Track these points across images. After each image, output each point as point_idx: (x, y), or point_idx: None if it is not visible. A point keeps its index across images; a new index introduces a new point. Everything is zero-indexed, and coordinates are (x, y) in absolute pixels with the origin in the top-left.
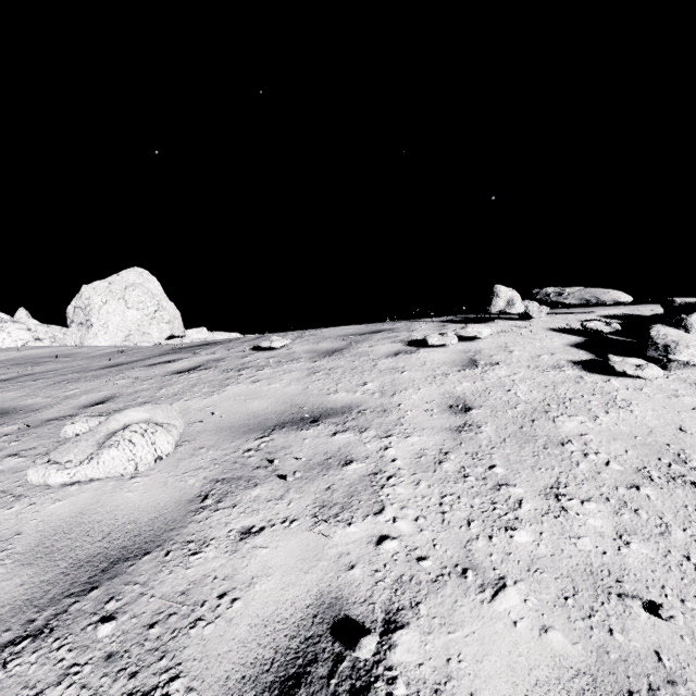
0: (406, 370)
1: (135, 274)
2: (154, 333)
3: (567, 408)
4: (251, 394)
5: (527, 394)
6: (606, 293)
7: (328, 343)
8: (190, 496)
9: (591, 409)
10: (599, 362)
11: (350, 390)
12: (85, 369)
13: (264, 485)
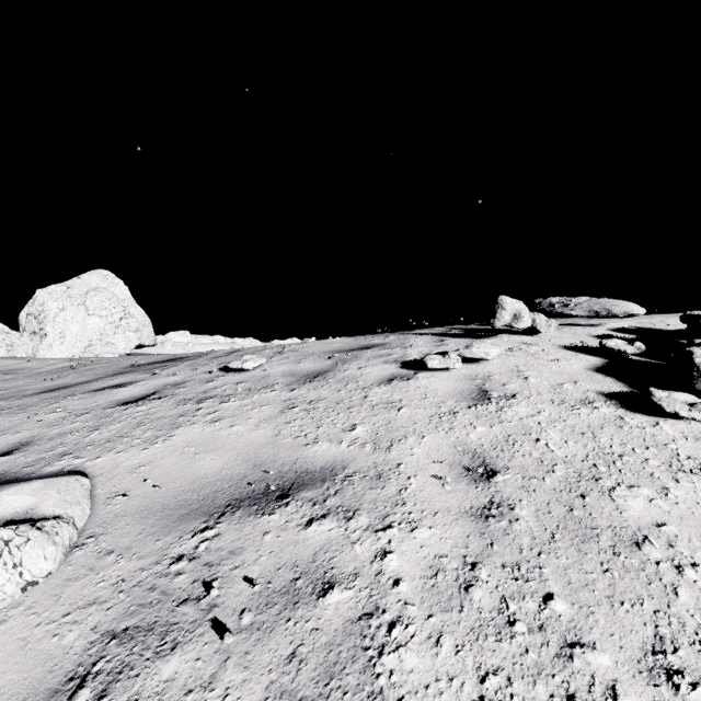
0: (403, 405)
1: (98, 277)
2: (119, 343)
3: (621, 472)
4: (205, 442)
5: (563, 446)
6: (617, 304)
7: (311, 362)
8: (56, 679)
9: (653, 474)
10: (635, 395)
11: (334, 439)
12: (18, 393)
13: (188, 647)
